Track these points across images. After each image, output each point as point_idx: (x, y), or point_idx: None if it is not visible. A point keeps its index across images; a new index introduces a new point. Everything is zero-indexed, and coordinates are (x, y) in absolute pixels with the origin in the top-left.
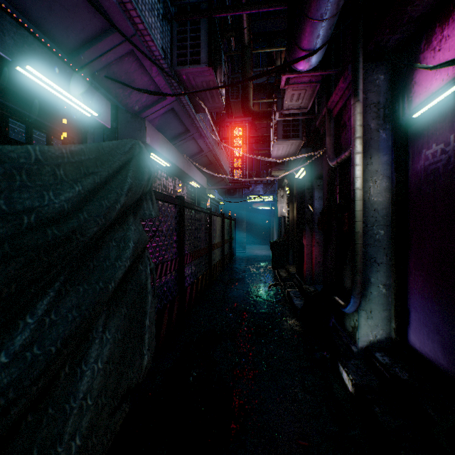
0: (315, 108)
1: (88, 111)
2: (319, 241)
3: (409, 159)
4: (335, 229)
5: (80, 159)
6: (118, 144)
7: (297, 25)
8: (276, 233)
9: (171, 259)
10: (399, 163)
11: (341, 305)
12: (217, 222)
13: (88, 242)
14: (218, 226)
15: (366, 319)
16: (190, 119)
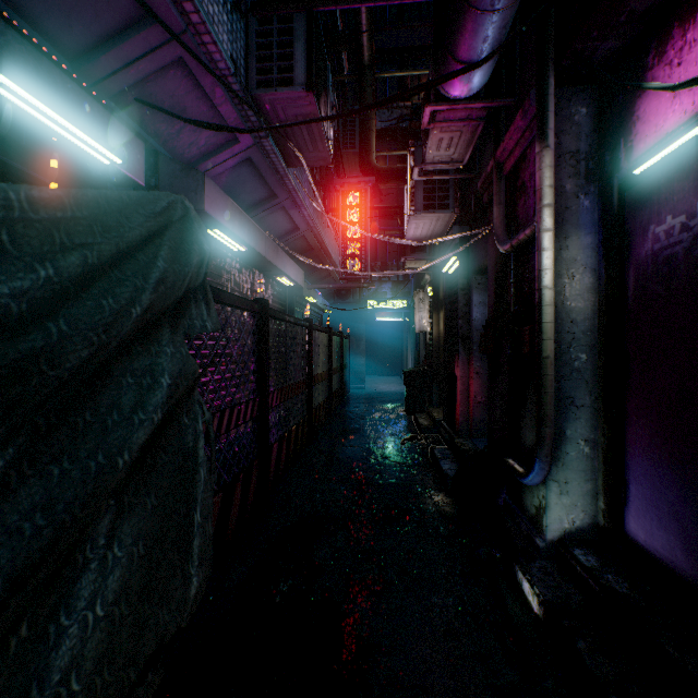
0: (474, 162)
1: (105, 154)
2: (480, 370)
3: (628, 241)
4: (509, 352)
5: (53, 216)
6: (141, 198)
7: (452, 19)
8: (412, 358)
9: (247, 401)
10: (611, 247)
11: (519, 472)
12: (321, 341)
13: (70, 378)
14: (322, 347)
15: (559, 495)
16: (277, 177)
